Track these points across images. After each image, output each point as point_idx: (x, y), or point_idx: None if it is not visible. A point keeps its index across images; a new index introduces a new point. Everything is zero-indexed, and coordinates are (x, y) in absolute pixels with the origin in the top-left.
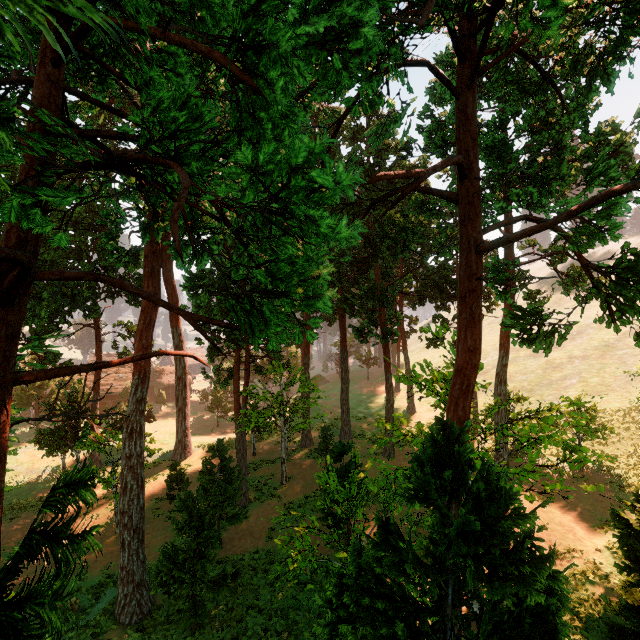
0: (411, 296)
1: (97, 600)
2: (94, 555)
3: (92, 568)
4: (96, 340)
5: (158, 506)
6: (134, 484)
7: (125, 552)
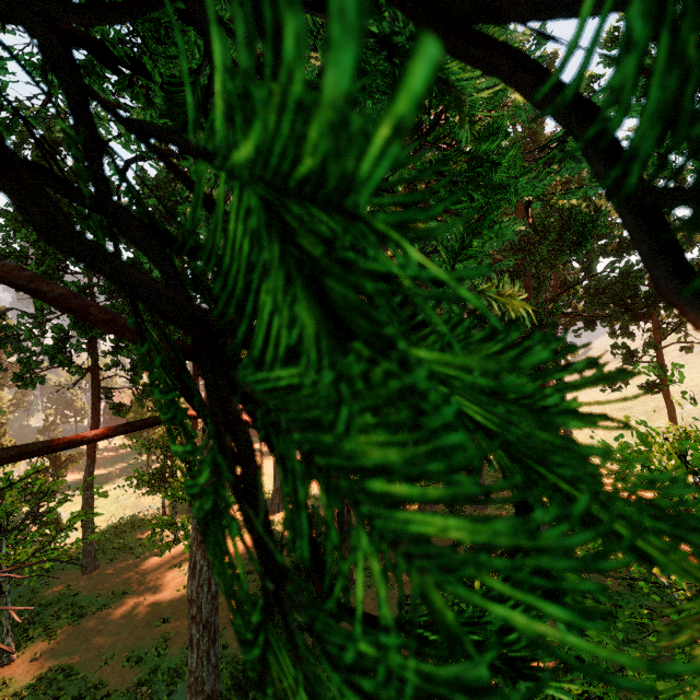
0: (568, 318)
1: (169, 696)
2: (177, 624)
3: (173, 642)
4: (193, 372)
5: (249, 569)
6: (204, 565)
7: (193, 652)
